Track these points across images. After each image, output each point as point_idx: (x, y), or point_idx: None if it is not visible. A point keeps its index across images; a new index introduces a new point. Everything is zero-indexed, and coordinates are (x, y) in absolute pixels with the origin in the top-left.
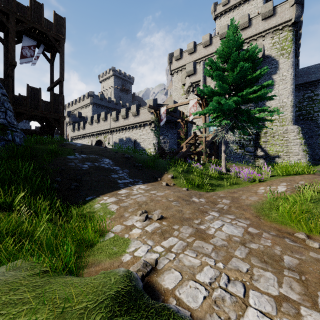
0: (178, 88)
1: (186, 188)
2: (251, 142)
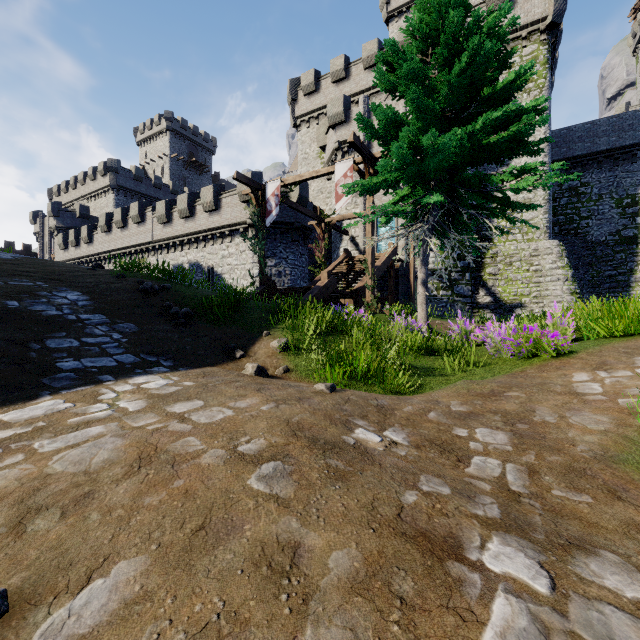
0: (311, 157)
1: (327, 384)
2: (467, 274)
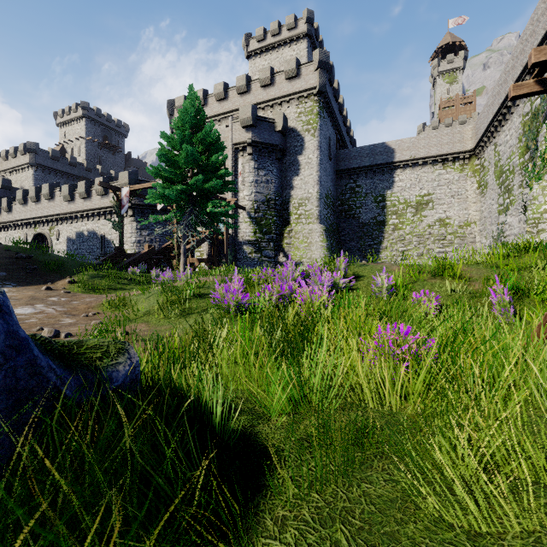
0: None
1: (65, 291)
2: (271, 243)
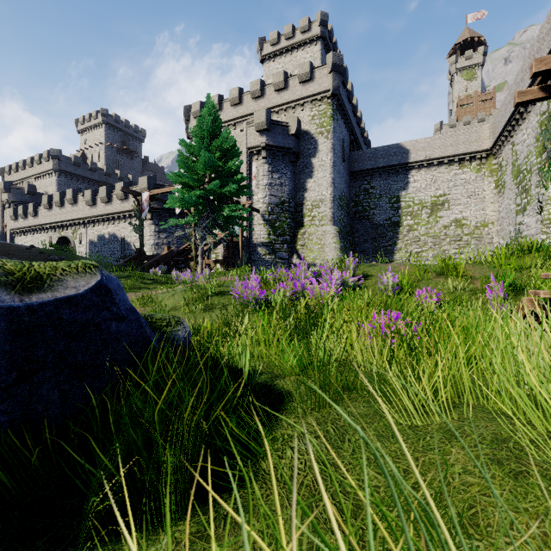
0: None
1: None
2: (285, 245)
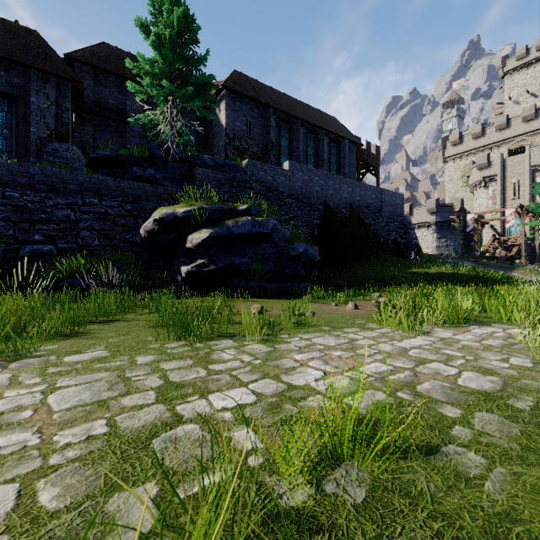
0: (455, 178)
1: None
2: None
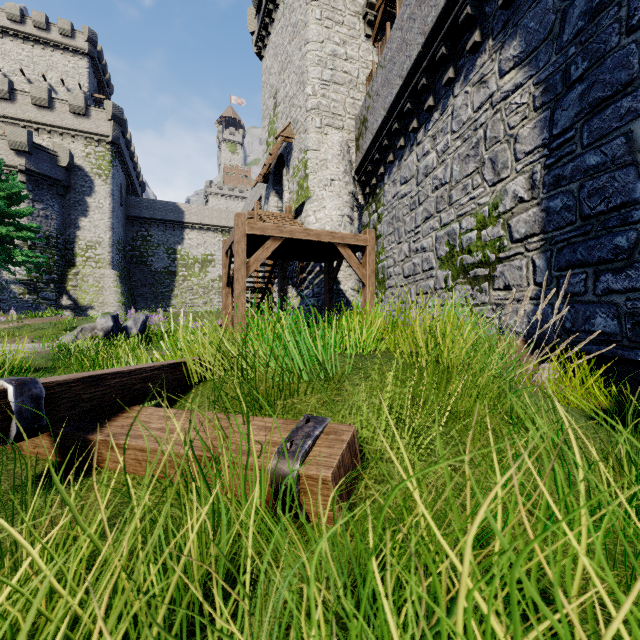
0: None
1: None
2: (52, 285)
